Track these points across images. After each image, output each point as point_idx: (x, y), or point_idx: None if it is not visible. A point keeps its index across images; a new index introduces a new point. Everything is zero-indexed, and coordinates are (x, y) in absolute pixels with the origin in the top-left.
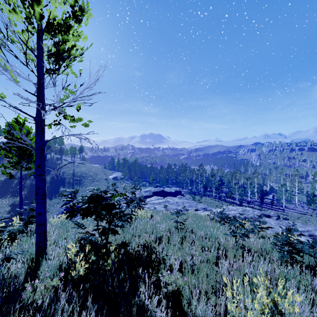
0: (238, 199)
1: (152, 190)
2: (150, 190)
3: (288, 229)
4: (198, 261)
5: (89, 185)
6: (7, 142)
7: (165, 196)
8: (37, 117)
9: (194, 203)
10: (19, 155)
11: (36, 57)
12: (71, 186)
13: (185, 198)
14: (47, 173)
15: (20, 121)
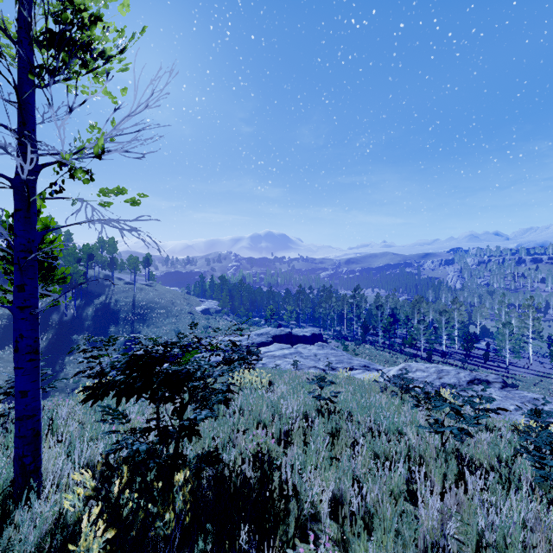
0: (424, 349)
1: (271, 333)
2: (268, 332)
3: (534, 412)
4: (373, 498)
5: (161, 324)
6: (7, 246)
7: (294, 343)
8: (19, 178)
9: (346, 357)
10: None
11: (15, 45)
12: (129, 326)
13: (330, 347)
14: (89, 302)
15: None
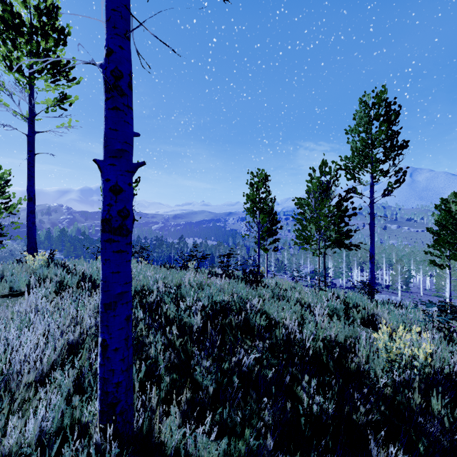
0: None
1: None
2: None
3: None
4: None
5: None
6: None
7: None
8: None
9: None
10: None
11: None
12: None
13: None
14: None
15: None
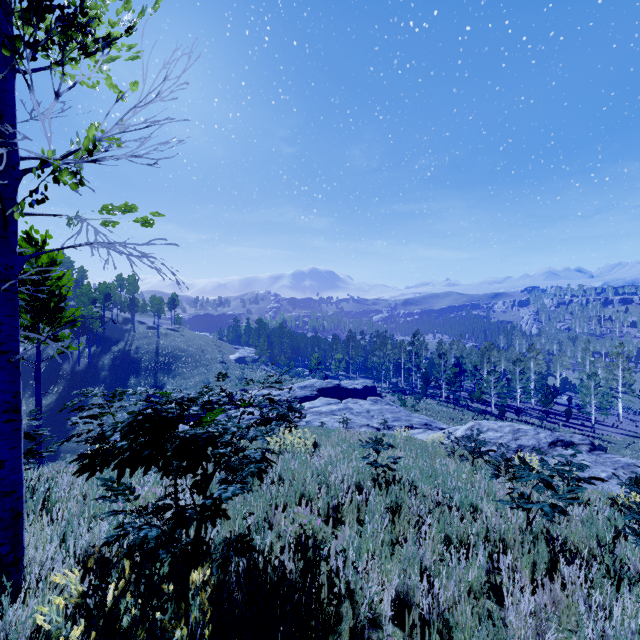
0: (495, 404)
1: (316, 386)
2: (313, 385)
3: (634, 481)
4: (449, 598)
5: (189, 375)
6: None
7: (343, 397)
8: None
9: (404, 413)
10: (33, 311)
11: None
12: (152, 377)
13: (385, 402)
14: (105, 349)
15: (35, 238)
